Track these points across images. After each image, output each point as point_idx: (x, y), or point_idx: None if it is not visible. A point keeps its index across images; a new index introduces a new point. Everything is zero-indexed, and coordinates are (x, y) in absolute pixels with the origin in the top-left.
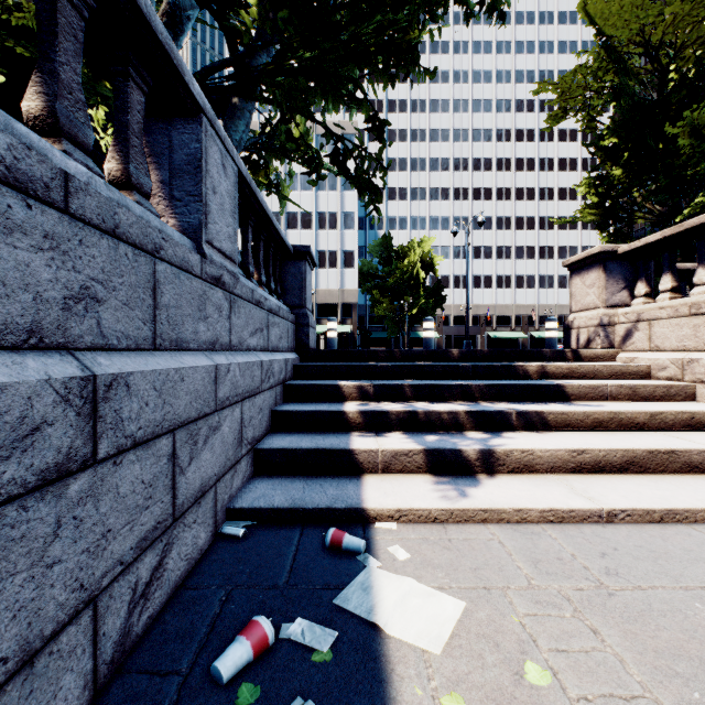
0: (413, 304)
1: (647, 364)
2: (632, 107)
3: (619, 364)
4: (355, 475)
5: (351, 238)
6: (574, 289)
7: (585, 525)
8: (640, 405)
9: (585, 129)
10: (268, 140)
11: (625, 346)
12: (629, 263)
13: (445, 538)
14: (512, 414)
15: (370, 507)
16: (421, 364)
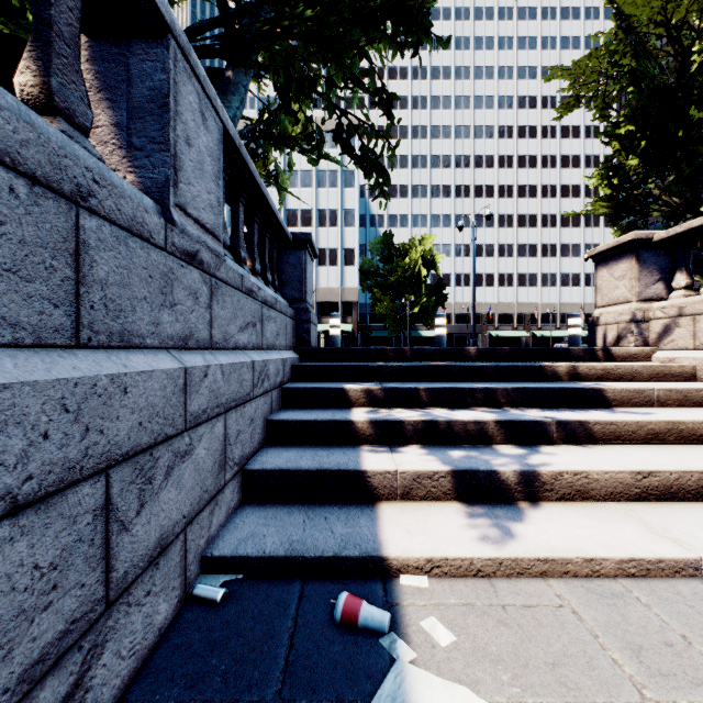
0: (415, 302)
1: (692, 364)
2: (652, 91)
3: (660, 364)
4: (367, 503)
5: (352, 235)
6: (600, 281)
7: (679, 581)
8: (698, 413)
9: (598, 118)
10: (266, 128)
11: (662, 344)
12: (665, 252)
13: (497, 603)
14: (551, 424)
15: (392, 555)
16: (436, 364)
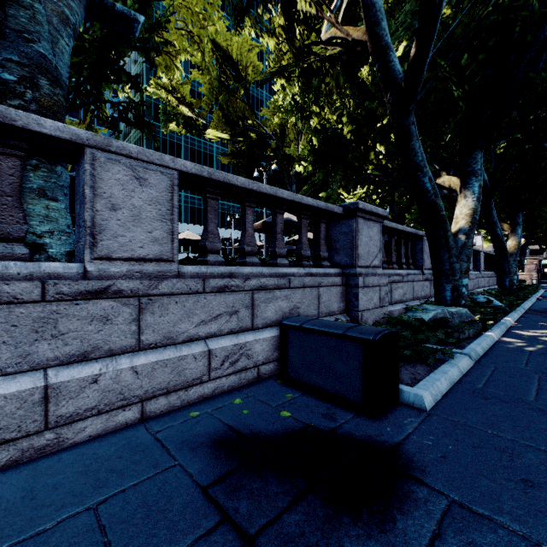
0: None
1: None
2: None
3: None
4: None
5: None
6: None
7: None
8: None
9: None
10: None
11: None
12: None
13: None
14: None
15: None
16: None
